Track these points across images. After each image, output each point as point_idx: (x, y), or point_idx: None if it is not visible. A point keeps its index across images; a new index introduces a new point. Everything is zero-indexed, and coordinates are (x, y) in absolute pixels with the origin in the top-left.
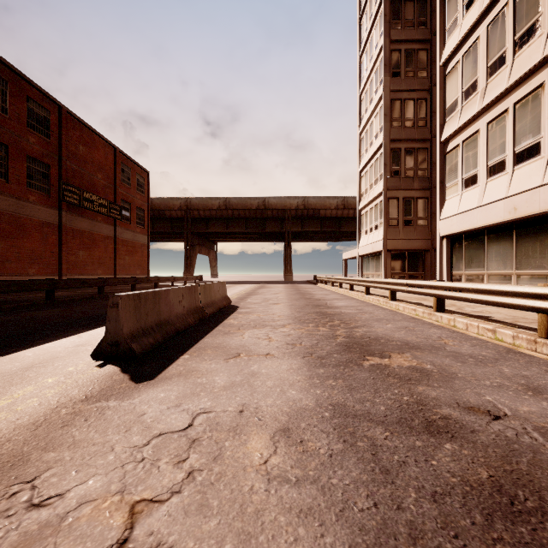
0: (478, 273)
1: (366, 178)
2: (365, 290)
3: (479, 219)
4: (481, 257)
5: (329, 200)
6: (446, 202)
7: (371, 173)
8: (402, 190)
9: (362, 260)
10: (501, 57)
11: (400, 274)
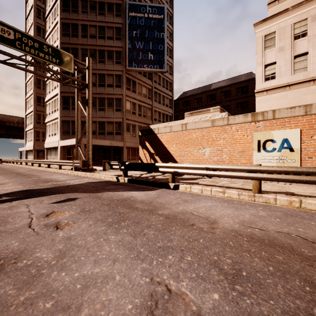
0: (51, 158)
1: (29, 119)
2: (20, 163)
3: (50, 145)
4: (51, 154)
5: (12, 118)
6: (46, 139)
7: (30, 118)
8: (42, 129)
9: (27, 152)
10: (53, 111)
11: (41, 158)
